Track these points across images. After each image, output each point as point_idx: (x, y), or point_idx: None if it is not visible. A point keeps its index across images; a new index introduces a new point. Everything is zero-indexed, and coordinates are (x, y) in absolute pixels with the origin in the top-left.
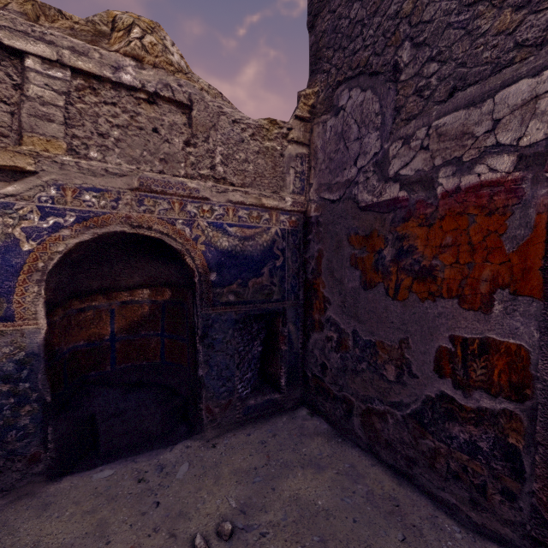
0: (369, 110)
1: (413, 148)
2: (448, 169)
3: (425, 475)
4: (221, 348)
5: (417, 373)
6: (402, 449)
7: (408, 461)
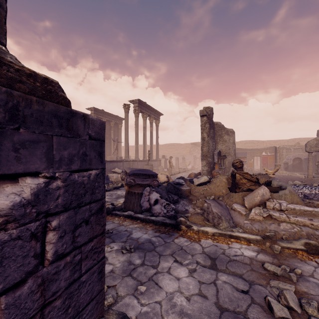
0: None
1: None
2: None
3: None
4: (305, 165)
5: None
6: None
7: None
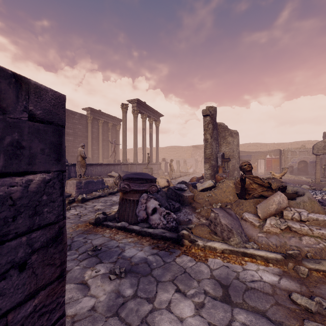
0: None
1: None
2: None
3: None
4: (310, 169)
5: None
6: None
7: None
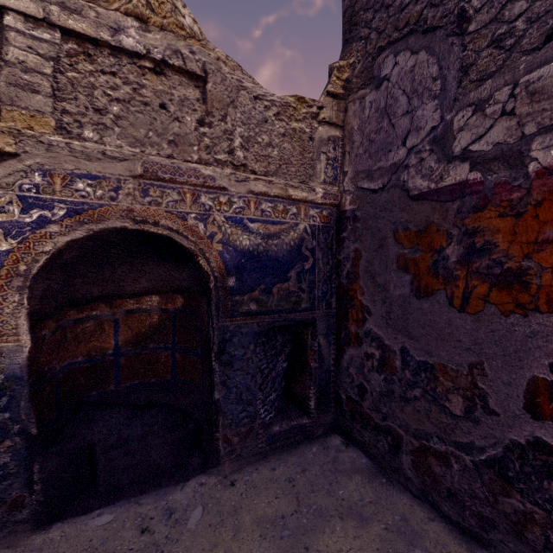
0: (423, 76)
1: (491, 115)
2: (547, 137)
3: (508, 544)
4: (241, 367)
5: (496, 409)
6: (472, 504)
7: (482, 522)
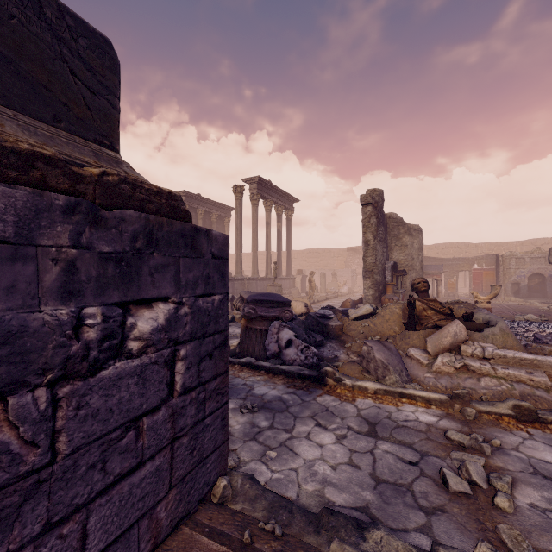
0: None
1: None
2: None
3: None
4: (550, 287)
5: None
6: None
7: None
